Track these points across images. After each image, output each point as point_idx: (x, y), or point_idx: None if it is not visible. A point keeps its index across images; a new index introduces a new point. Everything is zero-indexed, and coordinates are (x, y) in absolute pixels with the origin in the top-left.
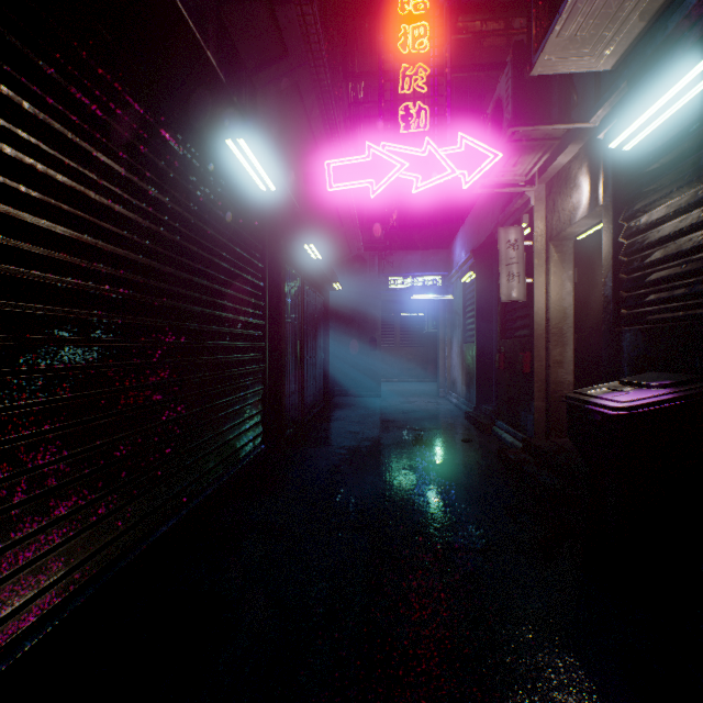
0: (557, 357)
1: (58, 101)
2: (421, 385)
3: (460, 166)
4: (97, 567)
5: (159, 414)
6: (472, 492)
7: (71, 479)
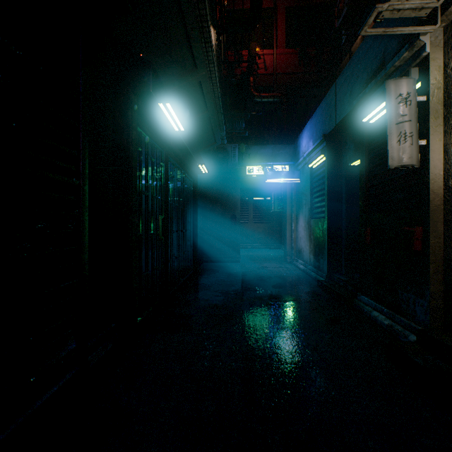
0: None
1: None
2: (269, 251)
3: None
4: None
5: None
6: None
7: None
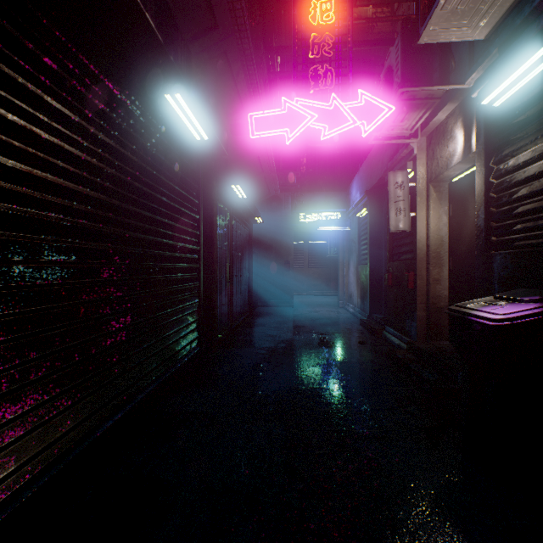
0: (435, 276)
1: (9, 49)
2: (324, 297)
3: (360, 117)
4: (47, 460)
5: (107, 325)
6: (369, 386)
7: (22, 384)
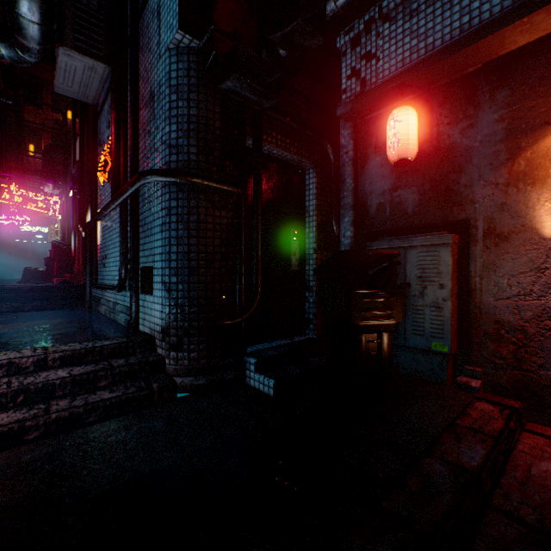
0: None
1: None
2: None
3: (25, 221)
4: None
5: None
6: None
7: None
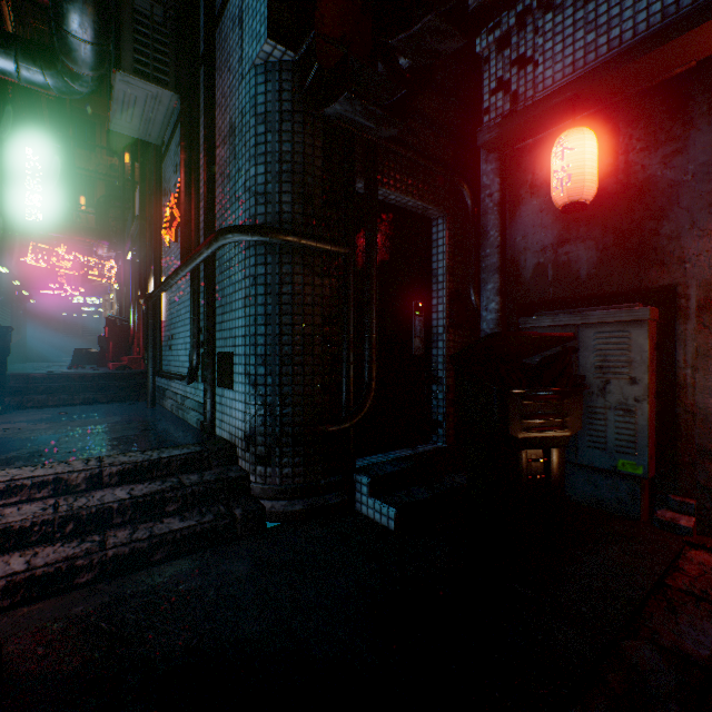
0: None
1: None
2: None
3: (75, 291)
4: None
5: None
6: None
7: None
